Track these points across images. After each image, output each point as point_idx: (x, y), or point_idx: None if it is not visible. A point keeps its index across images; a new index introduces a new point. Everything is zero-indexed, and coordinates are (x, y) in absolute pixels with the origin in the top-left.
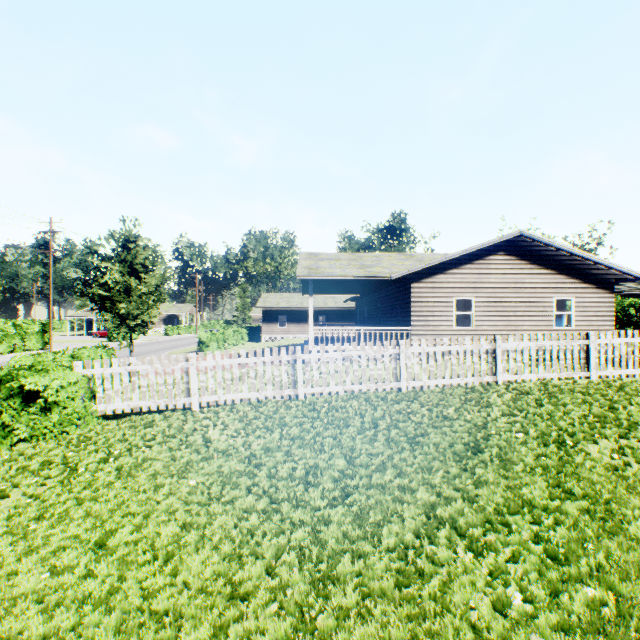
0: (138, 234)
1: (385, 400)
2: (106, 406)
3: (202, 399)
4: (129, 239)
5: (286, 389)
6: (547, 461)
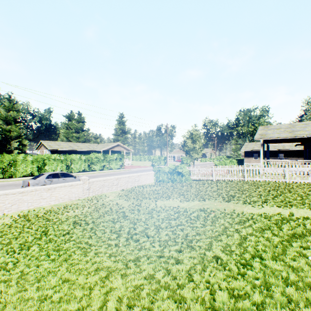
0: (195, 130)
1: (275, 183)
2: (192, 177)
3: (215, 178)
4: (193, 132)
5: (240, 178)
6: (303, 194)
